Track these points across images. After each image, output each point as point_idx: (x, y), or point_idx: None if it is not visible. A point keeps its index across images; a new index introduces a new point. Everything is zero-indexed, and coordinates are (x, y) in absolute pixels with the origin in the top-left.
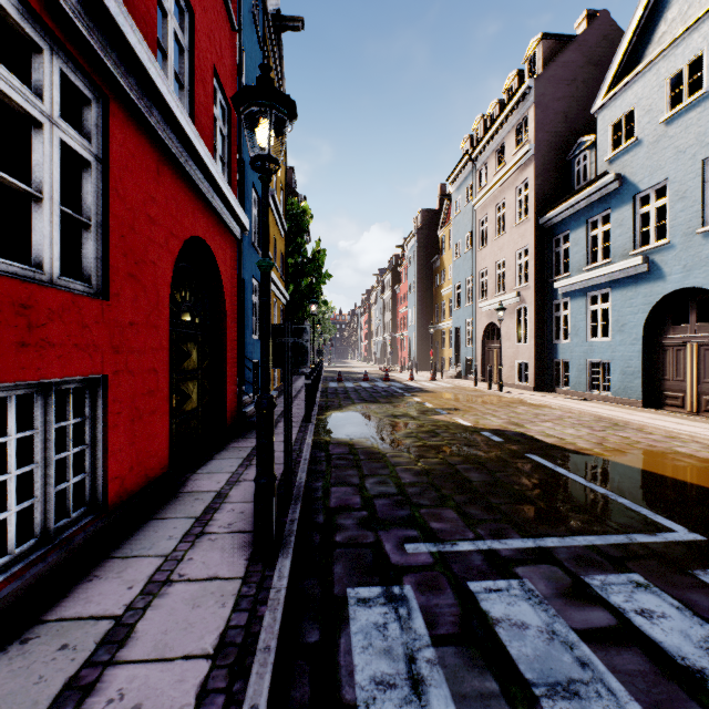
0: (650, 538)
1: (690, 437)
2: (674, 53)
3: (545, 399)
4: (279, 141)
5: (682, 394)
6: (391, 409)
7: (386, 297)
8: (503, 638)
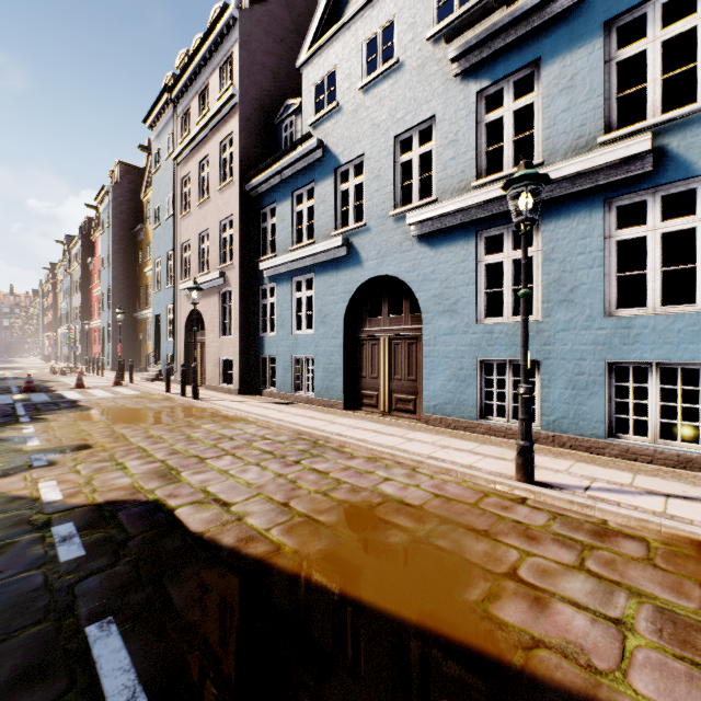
0: None
1: (393, 456)
2: (370, 15)
3: (246, 407)
4: None
5: (377, 393)
6: None
7: (75, 273)
8: None
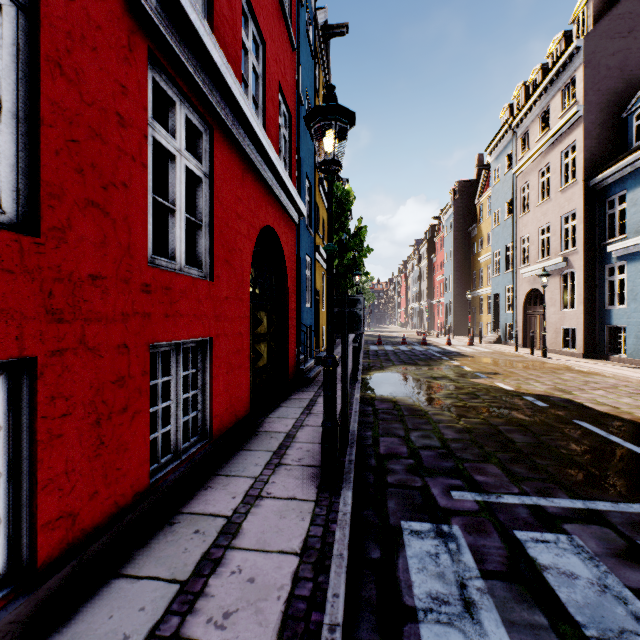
0: None
1: None
2: None
3: (596, 366)
4: None
5: None
6: (430, 371)
7: (422, 266)
8: (551, 583)
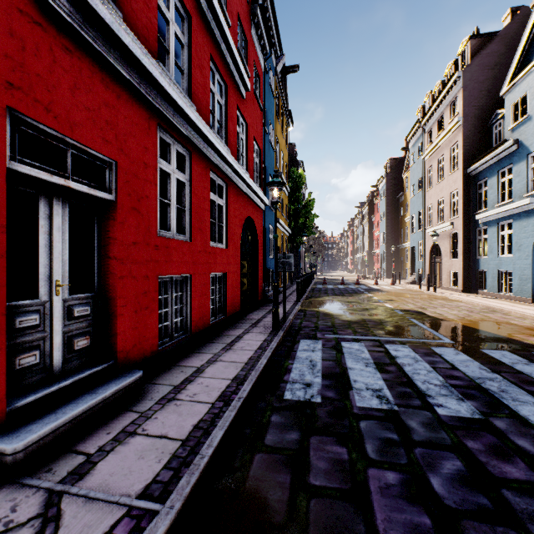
0: (428, 341)
1: (532, 317)
2: None
3: (462, 297)
4: (285, 138)
5: None
6: (349, 299)
7: (364, 224)
8: (343, 349)
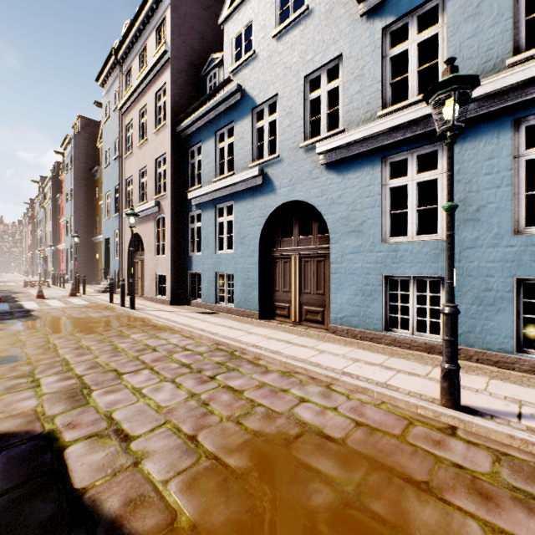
0: None
1: (306, 370)
2: None
3: (174, 316)
4: None
5: (289, 305)
6: None
7: (47, 206)
8: None
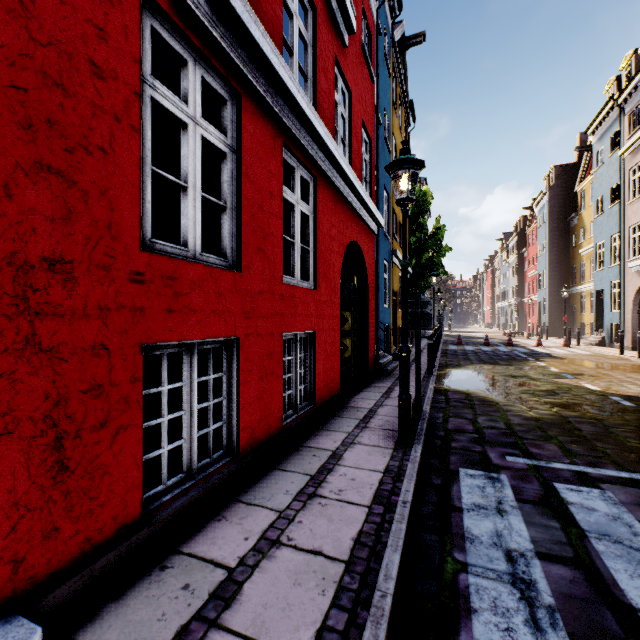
0: None
1: None
2: None
3: None
4: None
5: None
6: (510, 370)
7: (511, 261)
8: (572, 510)
